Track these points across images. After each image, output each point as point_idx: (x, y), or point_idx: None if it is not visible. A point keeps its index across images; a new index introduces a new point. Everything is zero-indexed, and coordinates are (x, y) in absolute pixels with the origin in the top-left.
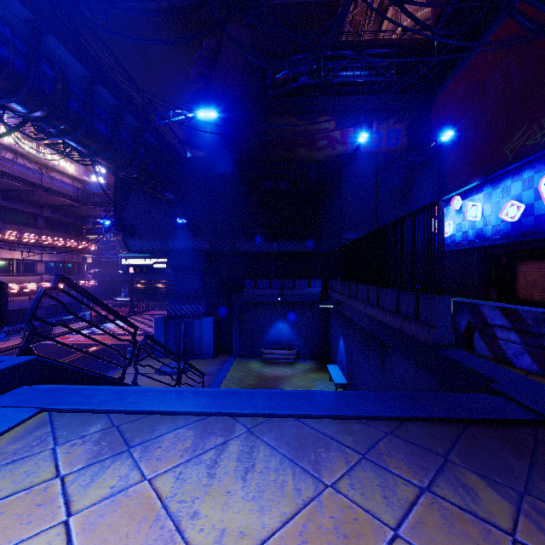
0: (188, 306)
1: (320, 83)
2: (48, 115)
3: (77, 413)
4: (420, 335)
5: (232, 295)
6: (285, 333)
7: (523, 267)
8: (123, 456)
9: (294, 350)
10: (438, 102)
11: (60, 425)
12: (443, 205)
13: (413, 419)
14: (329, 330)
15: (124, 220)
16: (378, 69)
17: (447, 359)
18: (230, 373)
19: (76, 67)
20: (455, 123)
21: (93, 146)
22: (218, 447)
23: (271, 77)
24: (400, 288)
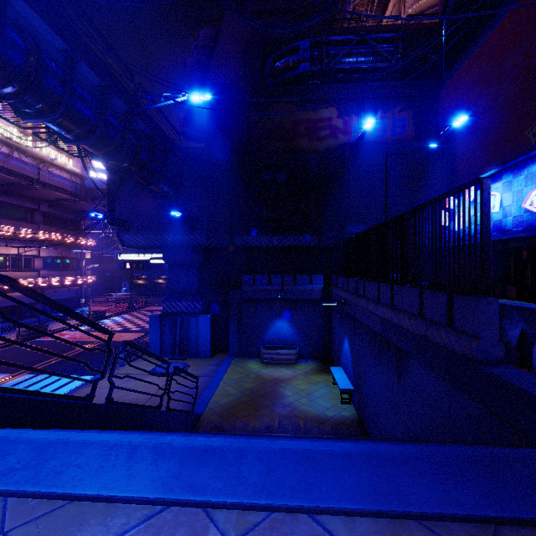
0: (184, 303)
1: (322, 70)
2: (20, 92)
3: None
4: (455, 347)
5: (229, 292)
6: (285, 331)
7: None
8: None
9: (294, 350)
10: (447, 88)
11: None
12: (488, 183)
13: (514, 522)
14: (332, 329)
15: (118, 214)
16: (383, 54)
17: (502, 383)
18: (227, 374)
19: (52, 39)
20: (467, 108)
21: (76, 130)
22: None
23: (270, 65)
24: (423, 286)
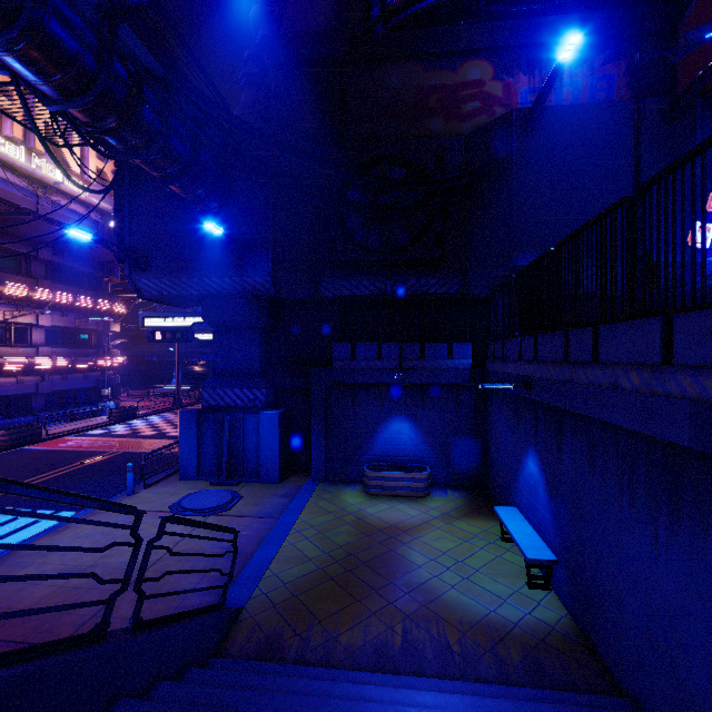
0: (237, 390)
1: None
2: None
3: None
4: None
5: (311, 372)
6: (406, 440)
7: None
8: None
9: (423, 472)
10: (699, 4)
11: None
12: None
13: None
14: (491, 437)
15: (130, 244)
16: None
17: None
18: (304, 515)
19: None
20: None
21: None
22: None
23: (380, 0)
24: None
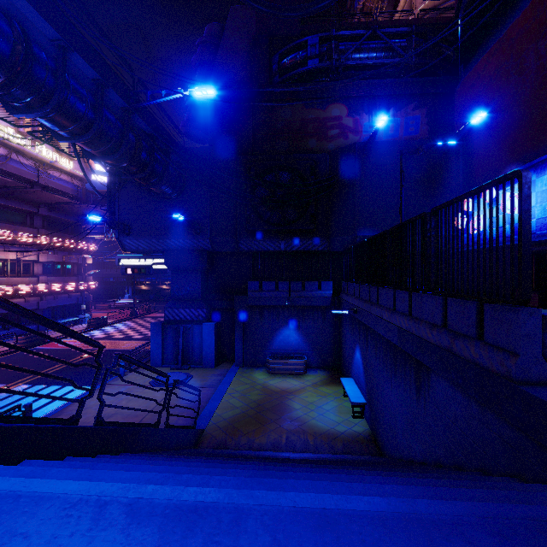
0: (187, 310)
1: (331, 67)
2: (6, 83)
3: None
4: (487, 363)
5: (234, 299)
6: (293, 340)
7: None
8: None
9: (303, 359)
10: (463, 84)
11: None
12: (528, 176)
13: None
14: (342, 338)
15: (118, 217)
16: (395, 49)
17: None
18: (232, 385)
19: (42, 27)
20: (485, 105)
21: (70, 126)
22: None
23: (277, 61)
24: (447, 294)
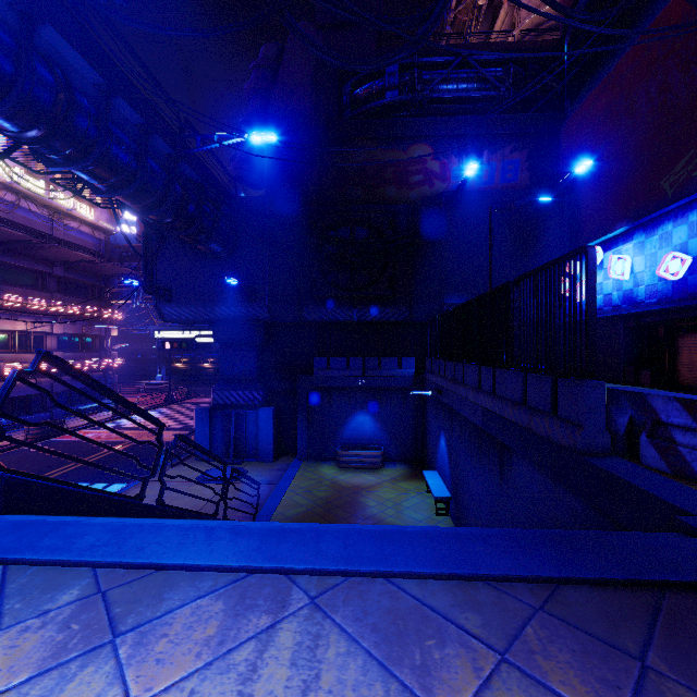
0: (240, 392)
1: (414, 100)
2: (46, 135)
3: (48, 566)
4: (559, 437)
5: (297, 379)
6: (368, 428)
7: (687, 342)
8: (102, 655)
9: (379, 451)
10: (569, 123)
11: (14, 589)
12: (593, 253)
13: (574, 581)
14: (426, 425)
15: (157, 280)
16: (490, 80)
17: (603, 474)
18: (295, 481)
19: (85, 71)
20: (593, 150)
21: (110, 179)
22: (261, 636)
23: (349, 92)
24: (528, 370)
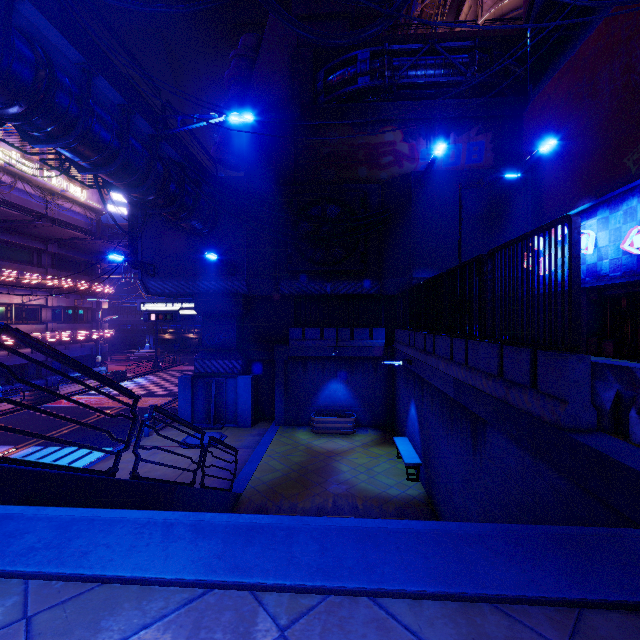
0: (220, 361)
1: (384, 85)
2: (28, 112)
3: None
4: (539, 412)
5: (274, 349)
6: (341, 395)
7: None
8: None
9: (351, 417)
10: (532, 106)
11: None
12: (578, 221)
13: (600, 605)
14: (396, 393)
15: (142, 256)
16: (456, 66)
17: (593, 453)
18: (271, 446)
19: (66, 50)
20: (556, 130)
21: (93, 156)
22: None
23: (323, 78)
24: (503, 342)
